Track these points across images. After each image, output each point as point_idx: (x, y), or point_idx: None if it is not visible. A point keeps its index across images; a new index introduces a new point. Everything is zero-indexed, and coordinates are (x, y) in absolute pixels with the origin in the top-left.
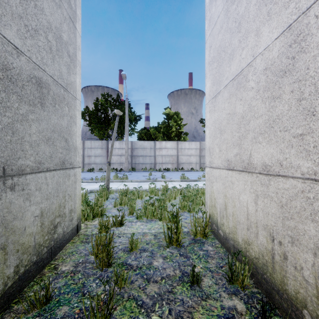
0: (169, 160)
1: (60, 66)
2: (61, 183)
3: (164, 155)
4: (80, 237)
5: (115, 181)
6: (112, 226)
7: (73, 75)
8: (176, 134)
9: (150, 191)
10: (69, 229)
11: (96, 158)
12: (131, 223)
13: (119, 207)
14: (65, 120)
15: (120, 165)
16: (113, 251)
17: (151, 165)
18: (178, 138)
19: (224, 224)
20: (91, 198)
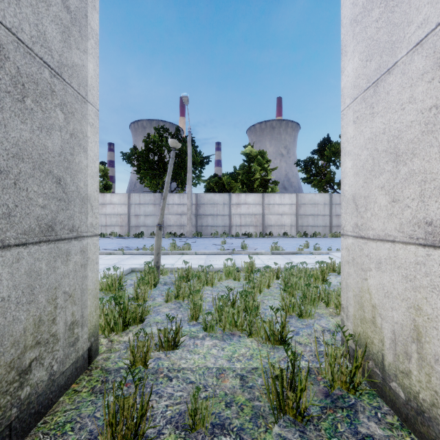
0: (251, 221)
1: (40, 17)
2: (42, 272)
3: (243, 213)
4: (92, 376)
5: (172, 252)
6: (158, 348)
7: (79, 52)
8: (260, 183)
9: (225, 271)
10: (66, 364)
11: (147, 218)
12: (195, 340)
13: (175, 302)
14: (54, 138)
15: (181, 228)
16: (150, 439)
17: (225, 229)
18: (263, 189)
19: (409, 374)
20: (131, 282)
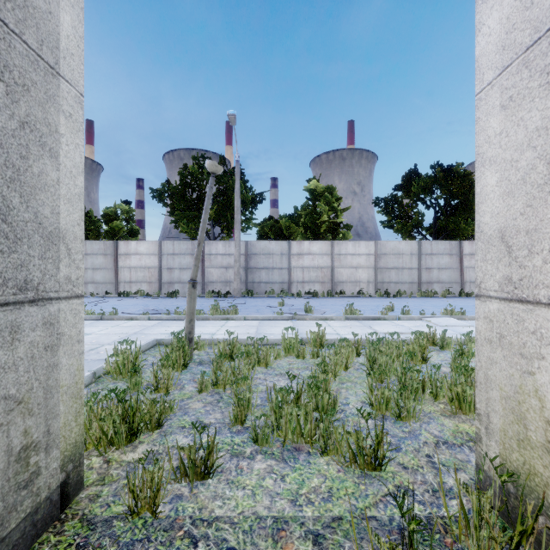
0: (317, 276)
1: None
2: None
3: (306, 266)
4: (63, 535)
5: (213, 317)
6: (179, 477)
7: None
8: (329, 227)
9: (285, 345)
10: (10, 522)
11: (183, 273)
12: (238, 460)
13: (212, 393)
14: None
15: (226, 285)
16: None
17: (283, 286)
18: (332, 235)
19: None
20: (153, 360)
